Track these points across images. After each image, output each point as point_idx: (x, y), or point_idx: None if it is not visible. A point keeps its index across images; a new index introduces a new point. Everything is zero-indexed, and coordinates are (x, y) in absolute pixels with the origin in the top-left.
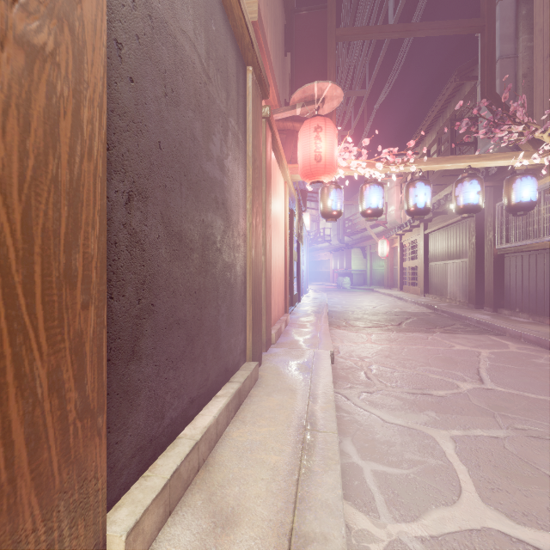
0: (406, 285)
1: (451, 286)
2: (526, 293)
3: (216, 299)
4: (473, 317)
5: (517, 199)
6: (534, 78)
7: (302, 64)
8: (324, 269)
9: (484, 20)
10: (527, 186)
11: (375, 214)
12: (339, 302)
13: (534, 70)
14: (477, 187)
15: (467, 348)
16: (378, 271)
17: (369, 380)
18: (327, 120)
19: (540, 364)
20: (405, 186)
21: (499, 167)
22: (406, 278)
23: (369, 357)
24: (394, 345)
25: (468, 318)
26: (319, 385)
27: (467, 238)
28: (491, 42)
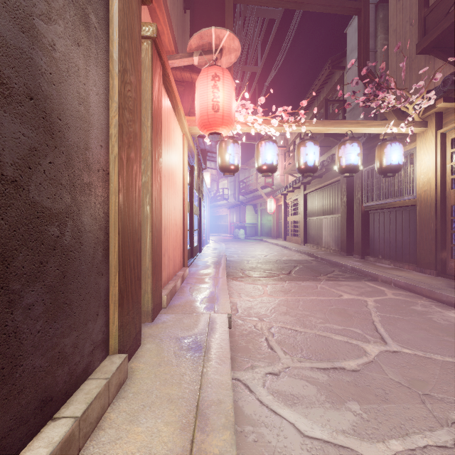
0: (289, 236)
1: (326, 237)
2: (387, 243)
3: (2, 281)
4: (349, 264)
5: (388, 162)
6: (389, 69)
7: (201, 23)
8: (223, 222)
9: (361, 3)
10: (396, 151)
11: (271, 170)
12: (235, 252)
13: (389, 62)
14: (357, 149)
15: (353, 297)
16: (267, 225)
17: (272, 351)
18: (225, 70)
19: (421, 312)
20: (296, 146)
21: (367, 137)
22: (289, 230)
23: (269, 316)
24: (289, 298)
25: (344, 265)
26: (213, 382)
27: (339, 197)
28: (367, 24)
